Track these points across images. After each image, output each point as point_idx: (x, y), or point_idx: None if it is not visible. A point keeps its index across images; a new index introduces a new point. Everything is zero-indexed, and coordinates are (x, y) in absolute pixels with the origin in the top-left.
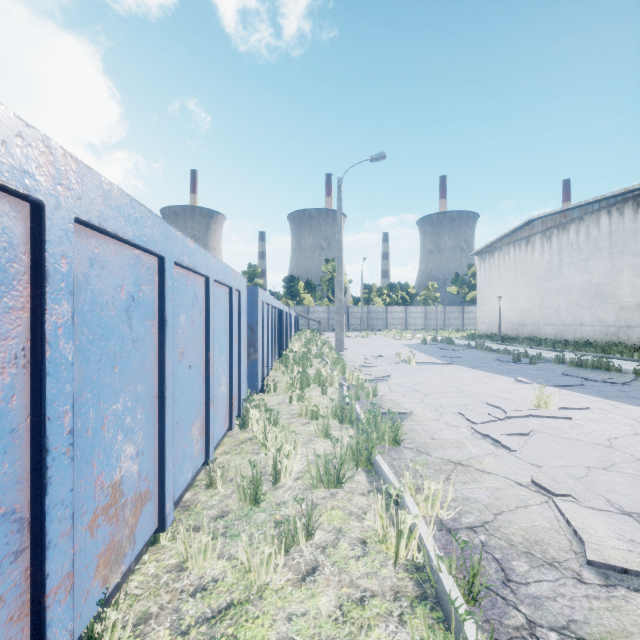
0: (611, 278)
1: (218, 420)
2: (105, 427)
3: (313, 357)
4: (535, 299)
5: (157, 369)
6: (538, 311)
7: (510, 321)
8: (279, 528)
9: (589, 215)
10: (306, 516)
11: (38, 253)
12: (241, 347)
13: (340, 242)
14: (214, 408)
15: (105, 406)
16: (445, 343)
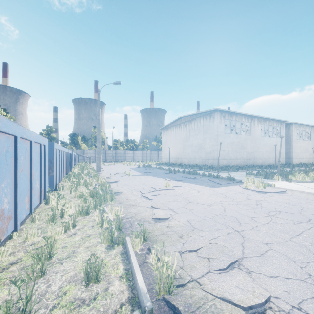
0: (203, 142)
1: (35, 198)
2: (0, 191)
3: (84, 175)
4: (182, 149)
5: (14, 175)
6: (183, 153)
7: (174, 157)
8: (63, 224)
9: (198, 118)
10: (73, 221)
11: None
12: (45, 169)
13: (99, 120)
14: (33, 193)
15: (0, 184)
16: (148, 167)
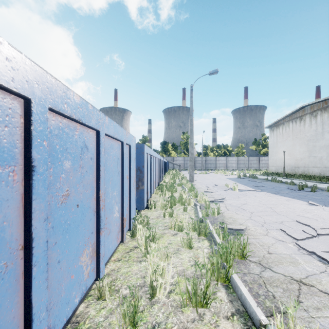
0: None
1: (111, 239)
2: None
3: (177, 185)
4: (306, 152)
5: (22, 218)
6: (308, 159)
7: (289, 165)
8: None
9: None
10: None
11: None
12: (131, 183)
13: (192, 121)
14: (107, 231)
15: None
16: (252, 177)
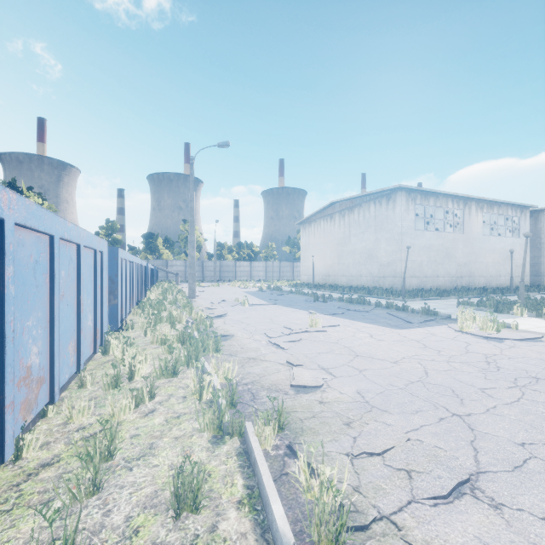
0: (376, 245)
1: (86, 345)
2: (24, 333)
3: (168, 303)
4: (336, 258)
5: (49, 304)
6: (337, 266)
7: (321, 273)
8: (132, 393)
9: (365, 203)
10: (150, 387)
11: (1, 243)
12: (103, 294)
13: (192, 209)
14: (83, 336)
15: (24, 322)
16: (276, 290)
